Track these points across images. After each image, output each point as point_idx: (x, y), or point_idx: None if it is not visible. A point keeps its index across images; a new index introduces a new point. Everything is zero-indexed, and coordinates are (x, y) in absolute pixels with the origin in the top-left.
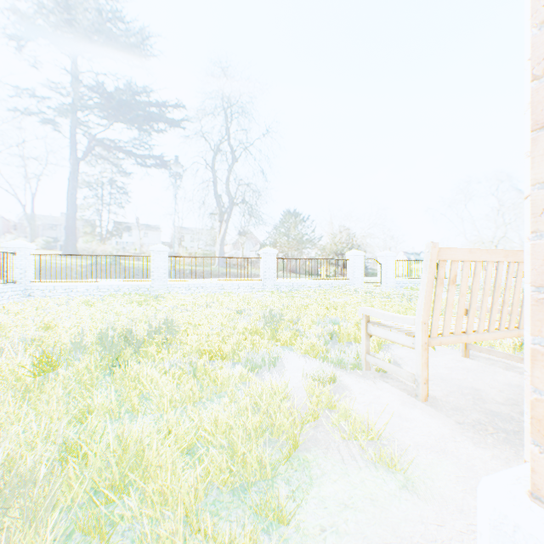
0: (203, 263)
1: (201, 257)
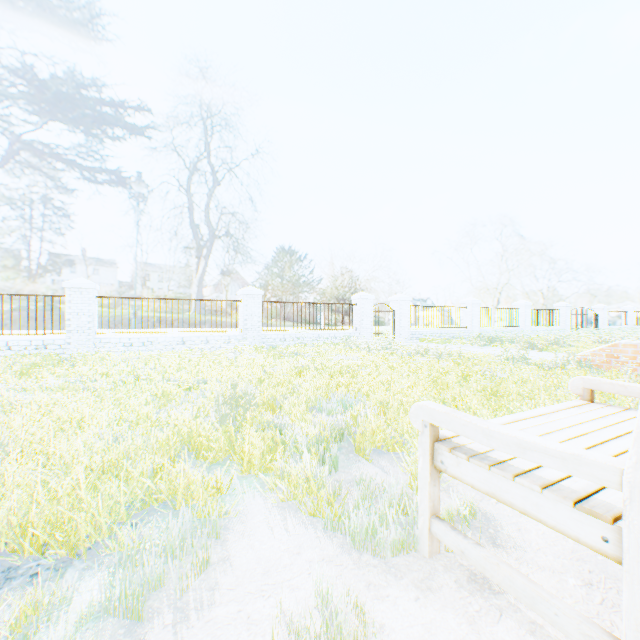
0: (154, 307)
1: (151, 298)
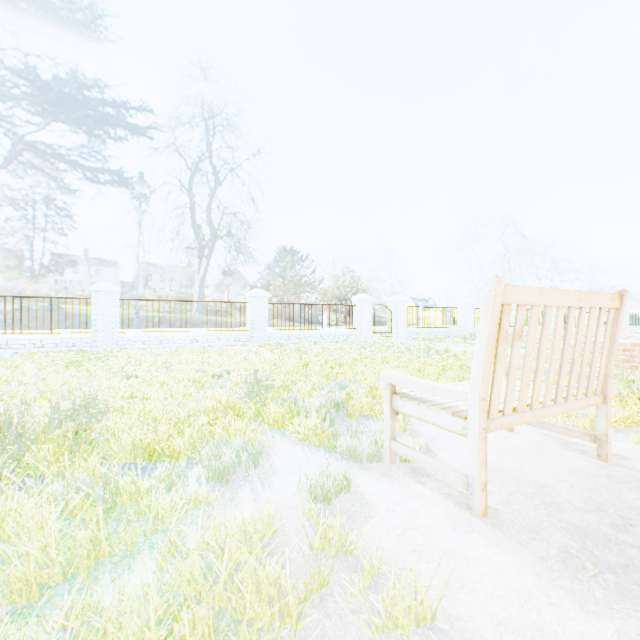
0: (170, 308)
1: (167, 300)
